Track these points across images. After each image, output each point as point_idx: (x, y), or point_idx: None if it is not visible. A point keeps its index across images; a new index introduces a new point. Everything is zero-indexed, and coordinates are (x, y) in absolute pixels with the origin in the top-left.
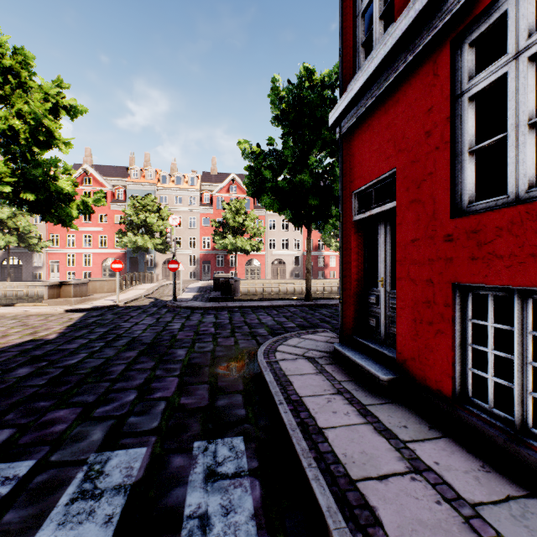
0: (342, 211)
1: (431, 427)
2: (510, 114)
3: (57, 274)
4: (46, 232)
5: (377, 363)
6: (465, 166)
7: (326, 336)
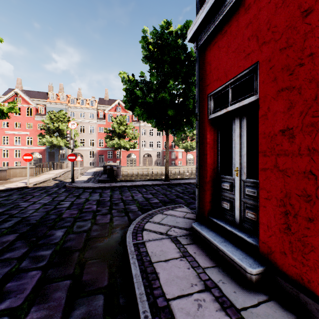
0: (199, 111)
1: None
2: None
3: None
4: None
5: (237, 248)
6: None
7: (183, 211)
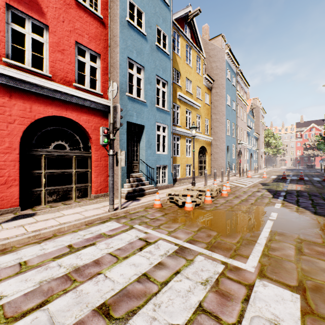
0: None
1: None
2: None
3: None
4: None
5: None
6: None
7: None
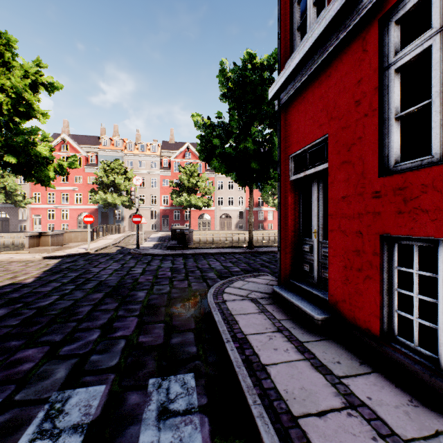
0: (280, 172)
1: (362, 363)
2: (435, 82)
3: (39, 226)
4: (30, 191)
5: (311, 304)
6: (391, 130)
7: (266, 279)
